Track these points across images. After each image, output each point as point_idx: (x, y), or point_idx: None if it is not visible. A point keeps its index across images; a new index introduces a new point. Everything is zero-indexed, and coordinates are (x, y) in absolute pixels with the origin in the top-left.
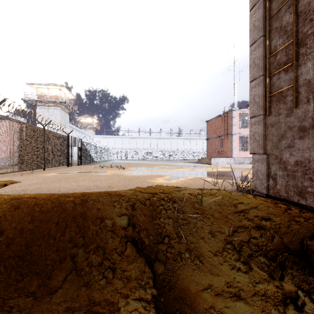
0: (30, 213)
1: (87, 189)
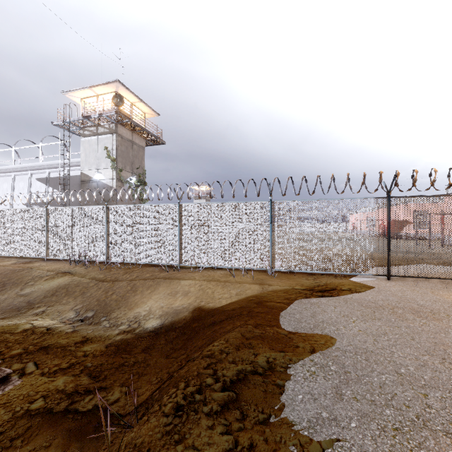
0: (229, 314)
1: (300, 327)
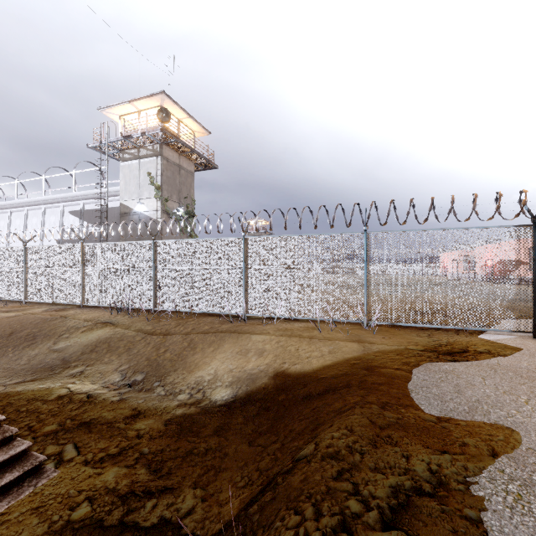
0: (331, 384)
1: (449, 410)
